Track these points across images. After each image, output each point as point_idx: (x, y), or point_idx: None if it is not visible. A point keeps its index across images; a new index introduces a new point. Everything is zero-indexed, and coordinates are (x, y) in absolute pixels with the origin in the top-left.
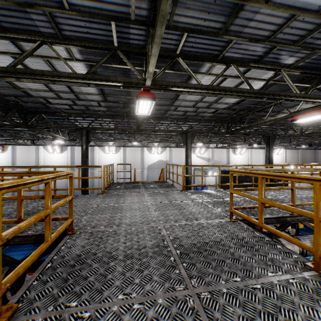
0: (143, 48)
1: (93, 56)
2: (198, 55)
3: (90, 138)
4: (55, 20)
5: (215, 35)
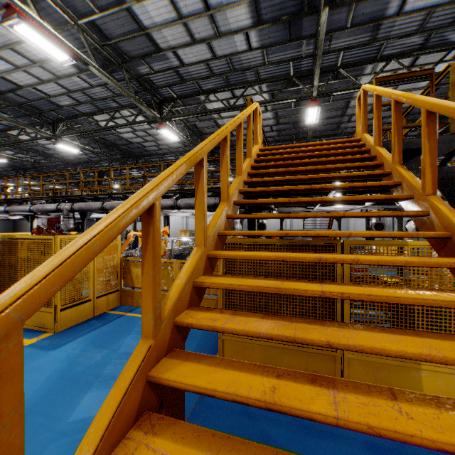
0: (311, 71)
1: (274, 87)
2: (357, 62)
3: None
4: (258, 72)
5: (366, 45)
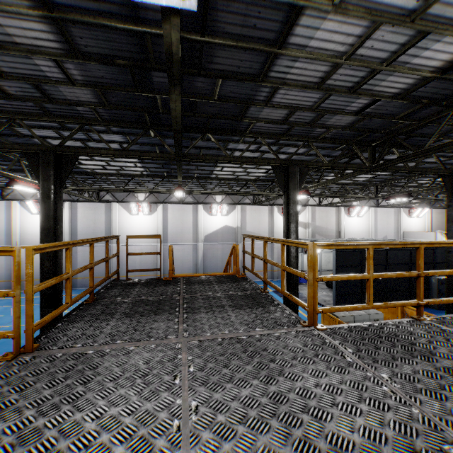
0: None
1: None
2: None
3: (63, 175)
4: None
5: None
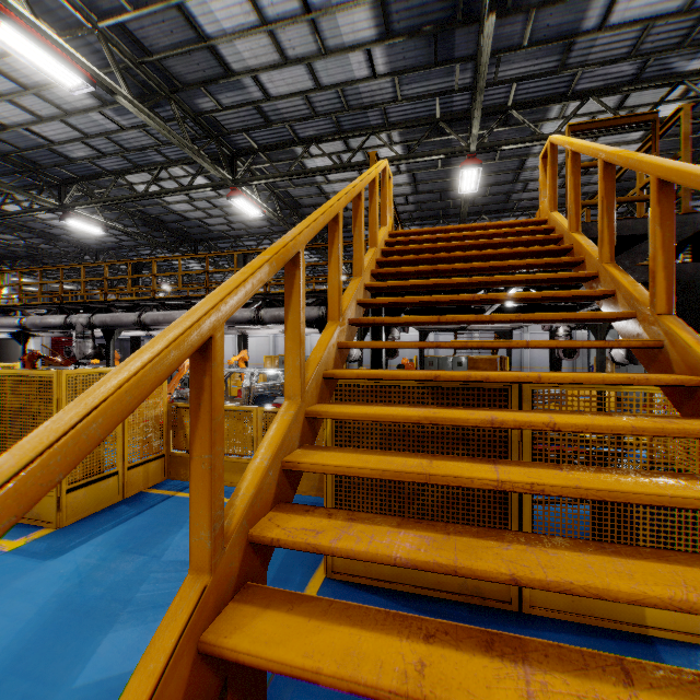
0: (467, 112)
1: (411, 136)
2: (537, 100)
3: None
4: (386, 111)
5: (551, 75)
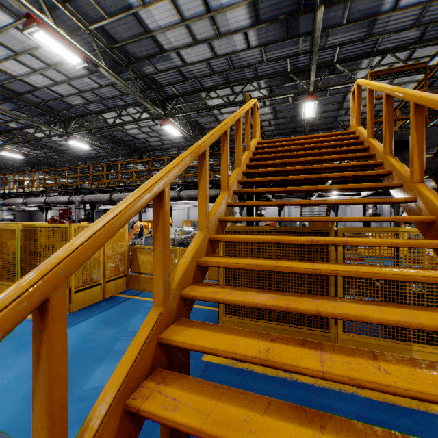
0: (307, 67)
1: (272, 83)
2: (353, 57)
3: None
4: (256, 69)
5: (362, 41)
